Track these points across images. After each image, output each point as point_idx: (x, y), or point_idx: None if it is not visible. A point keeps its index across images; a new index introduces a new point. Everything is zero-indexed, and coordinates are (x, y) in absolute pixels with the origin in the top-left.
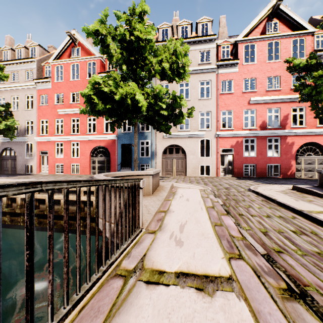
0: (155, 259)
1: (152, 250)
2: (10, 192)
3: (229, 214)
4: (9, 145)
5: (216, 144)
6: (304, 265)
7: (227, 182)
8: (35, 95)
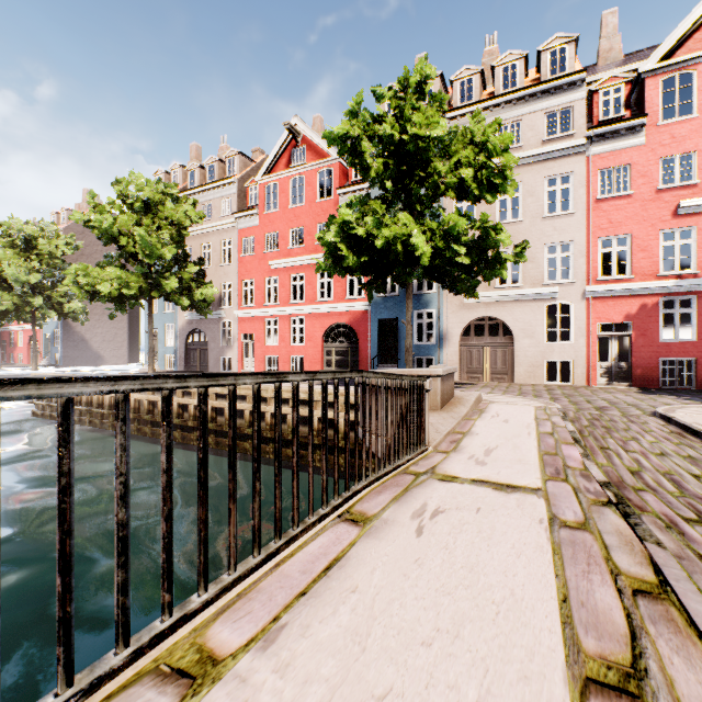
0: (447, 470)
1: (443, 464)
2: (353, 375)
3: (578, 444)
4: (198, 325)
5: (587, 312)
6: (667, 502)
7: (608, 398)
8: (234, 239)
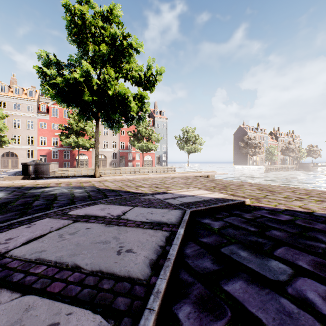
0: None
1: None
2: None
3: None
4: None
5: (37, 152)
6: None
7: None
8: None
